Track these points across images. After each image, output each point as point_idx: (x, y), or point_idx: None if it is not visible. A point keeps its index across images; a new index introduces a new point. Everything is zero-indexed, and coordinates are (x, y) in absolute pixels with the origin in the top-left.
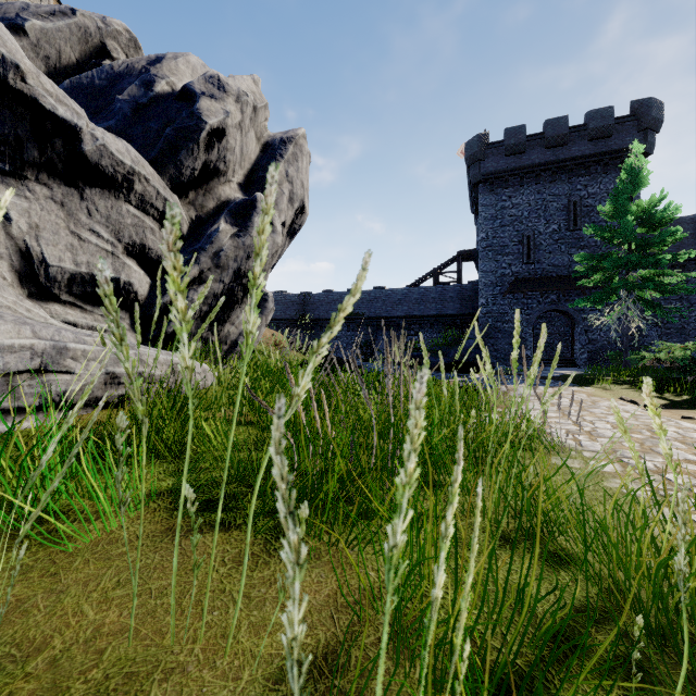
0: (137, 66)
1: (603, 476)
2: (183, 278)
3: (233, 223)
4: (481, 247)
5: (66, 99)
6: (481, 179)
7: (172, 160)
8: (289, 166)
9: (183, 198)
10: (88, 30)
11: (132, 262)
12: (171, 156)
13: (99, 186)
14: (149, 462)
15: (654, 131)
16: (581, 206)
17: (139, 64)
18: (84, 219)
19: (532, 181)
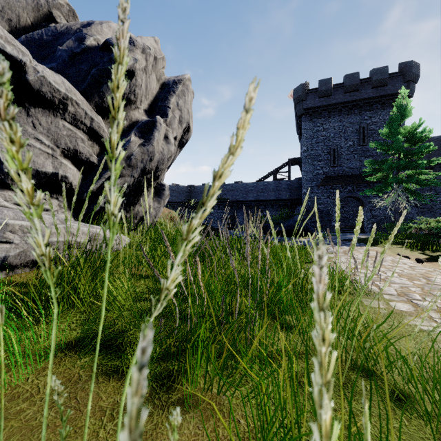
0: (73, 28)
1: (402, 315)
2: (105, 174)
3: (140, 136)
4: (303, 156)
5: (14, 41)
6: (303, 113)
7: (96, 91)
8: (179, 99)
9: (105, 118)
10: (39, 2)
11: (67, 162)
12: (96, 88)
13: (41, 107)
14: (66, 313)
15: (414, 82)
16: (367, 130)
17: (75, 26)
18: (30, 130)
19: (336, 113)
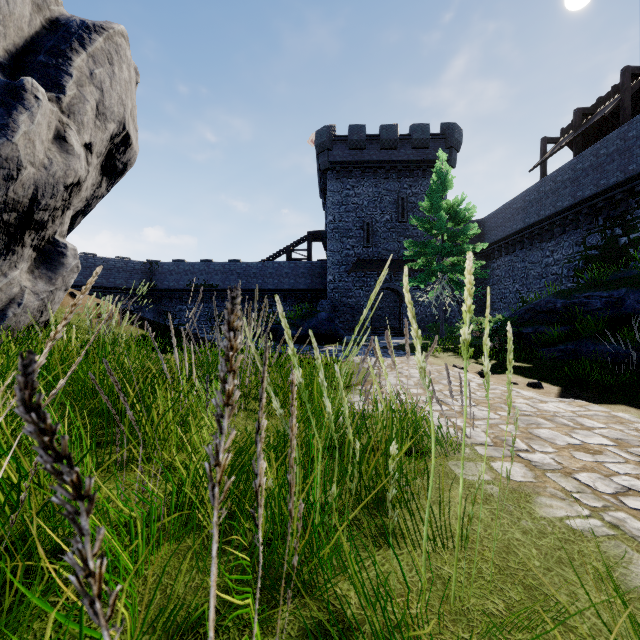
0: None
1: (525, 494)
2: None
3: None
4: (329, 228)
5: None
6: (329, 167)
7: None
8: (97, 65)
9: None
10: None
11: None
12: None
13: None
14: None
15: (456, 150)
16: (407, 202)
17: None
18: None
19: (370, 175)
